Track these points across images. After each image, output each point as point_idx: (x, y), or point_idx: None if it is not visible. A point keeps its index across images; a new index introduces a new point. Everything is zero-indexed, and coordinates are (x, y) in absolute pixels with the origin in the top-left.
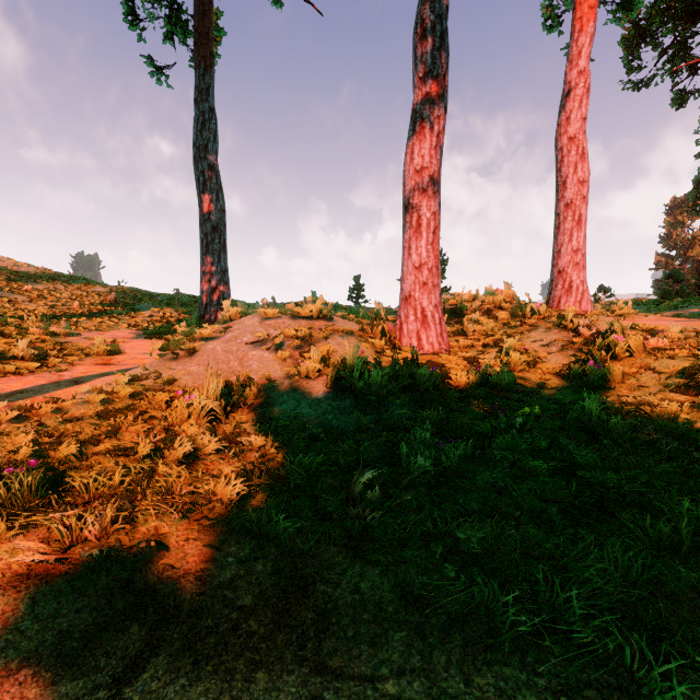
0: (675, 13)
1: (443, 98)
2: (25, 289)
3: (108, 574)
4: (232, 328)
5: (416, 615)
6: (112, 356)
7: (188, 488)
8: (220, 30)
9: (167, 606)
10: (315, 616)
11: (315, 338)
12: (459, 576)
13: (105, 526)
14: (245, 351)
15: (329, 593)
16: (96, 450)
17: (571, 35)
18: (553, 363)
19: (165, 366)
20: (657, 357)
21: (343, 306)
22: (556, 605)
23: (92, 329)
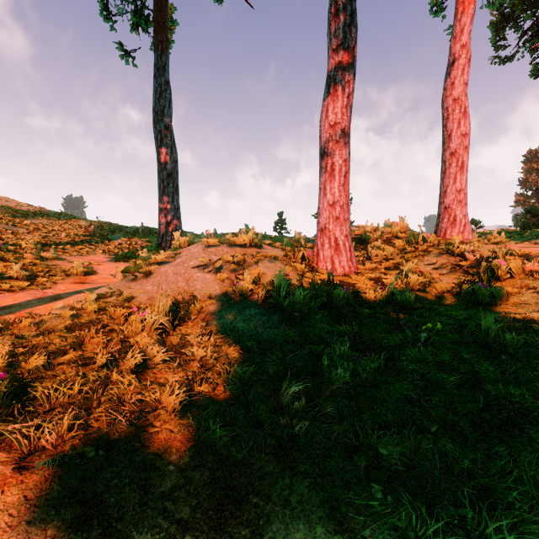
0: (534, 2)
1: (352, 66)
2: (25, 223)
3: (60, 483)
4: (181, 254)
5: (345, 535)
6: (87, 276)
7: (137, 396)
8: (174, 21)
9: (111, 518)
10: (248, 532)
11: (248, 262)
12: (386, 498)
13: (61, 435)
14: (191, 273)
15: (261, 506)
16: (61, 360)
17: (455, 16)
18: (445, 283)
19: (126, 286)
20: (535, 278)
21: (270, 236)
22: (486, 535)
23: (74, 254)
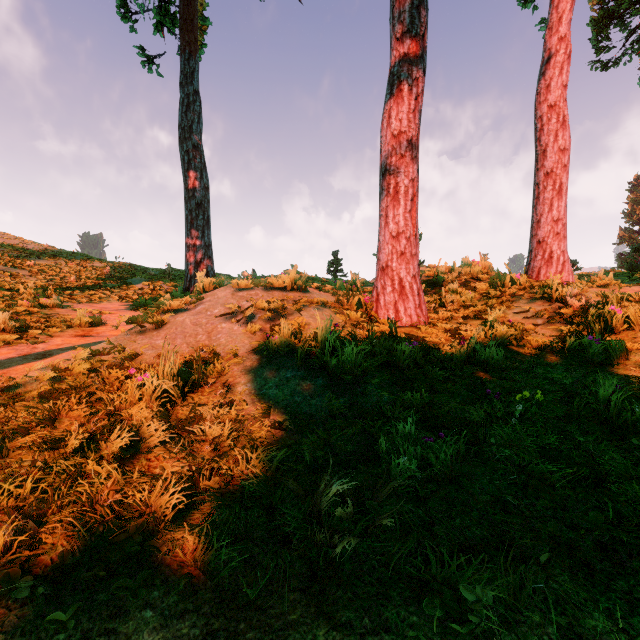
0: None
1: (422, 60)
2: (28, 264)
3: None
4: (204, 300)
5: None
6: (93, 327)
7: (116, 497)
8: (206, 20)
9: None
10: None
11: (288, 310)
12: None
13: None
14: (214, 324)
15: None
16: (19, 443)
17: (551, 2)
18: (542, 337)
19: (130, 340)
20: None
21: (322, 279)
22: None
23: (84, 301)
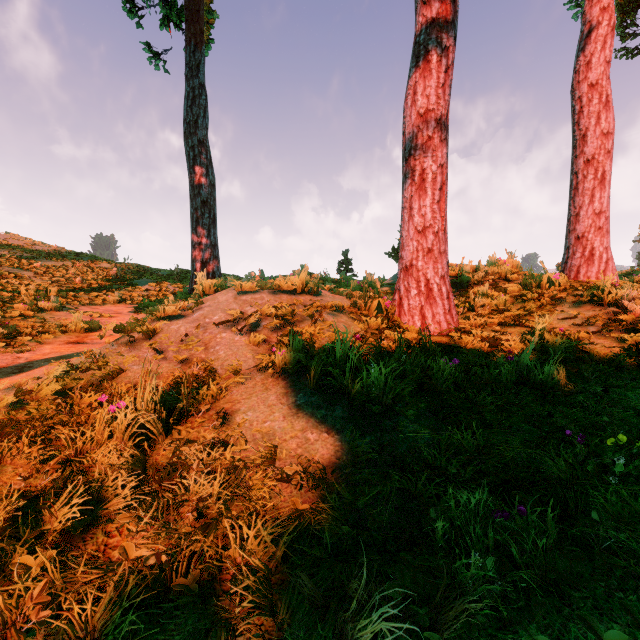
0: None
1: (453, 26)
2: (34, 265)
3: None
4: (203, 305)
5: None
6: (89, 332)
7: (42, 614)
8: (213, 13)
9: None
10: None
11: (298, 316)
12: None
13: None
14: (213, 333)
15: None
16: None
17: None
18: (600, 349)
19: (116, 353)
20: None
21: (332, 279)
22: None
23: (86, 304)
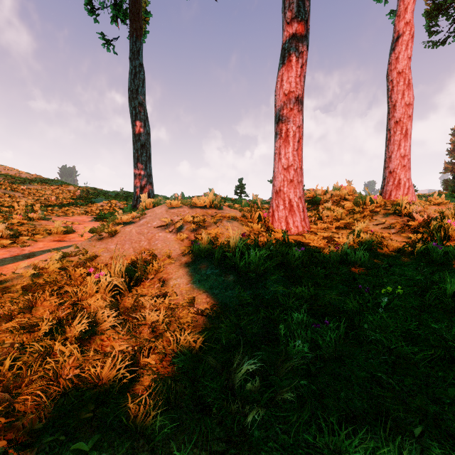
0: None
1: (306, 38)
2: (22, 188)
3: None
4: (145, 215)
5: None
6: (66, 234)
7: (75, 372)
8: (148, 13)
9: None
10: None
11: (207, 223)
12: None
13: None
14: (153, 233)
15: None
16: (4, 327)
17: None
18: (395, 243)
19: (92, 245)
20: None
21: (231, 199)
22: None
23: (61, 215)
